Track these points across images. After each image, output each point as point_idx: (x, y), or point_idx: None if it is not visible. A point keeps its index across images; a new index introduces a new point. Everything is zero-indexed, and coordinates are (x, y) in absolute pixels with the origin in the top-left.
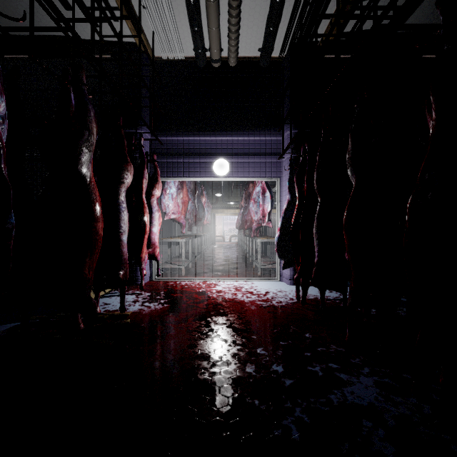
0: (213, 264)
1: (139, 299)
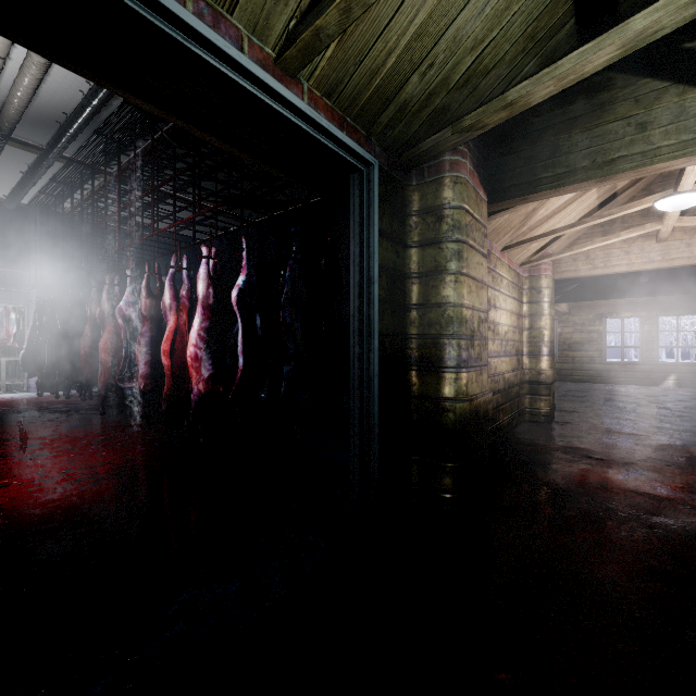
0: None
1: None
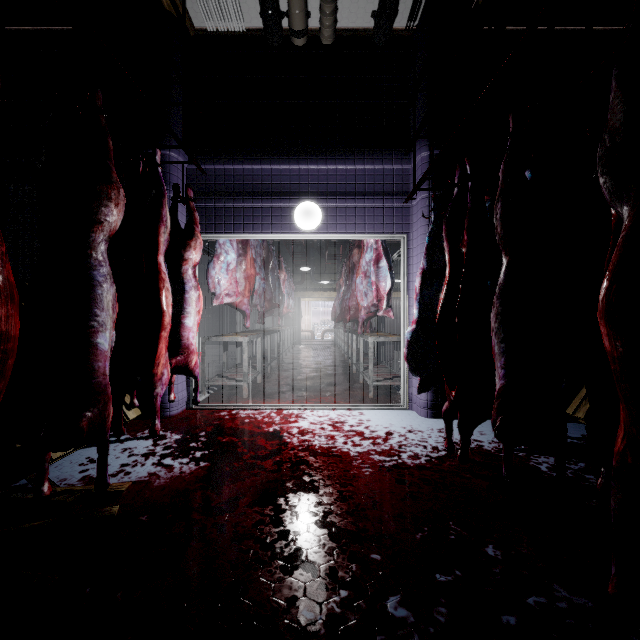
0: (296, 377)
1: (157, 449)
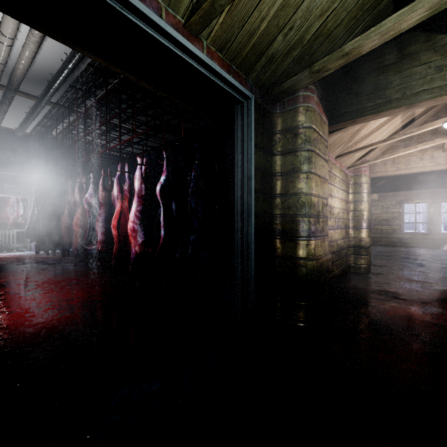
0: None
1: None
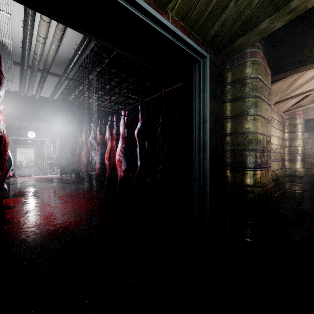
0: (23, 173)
1: None
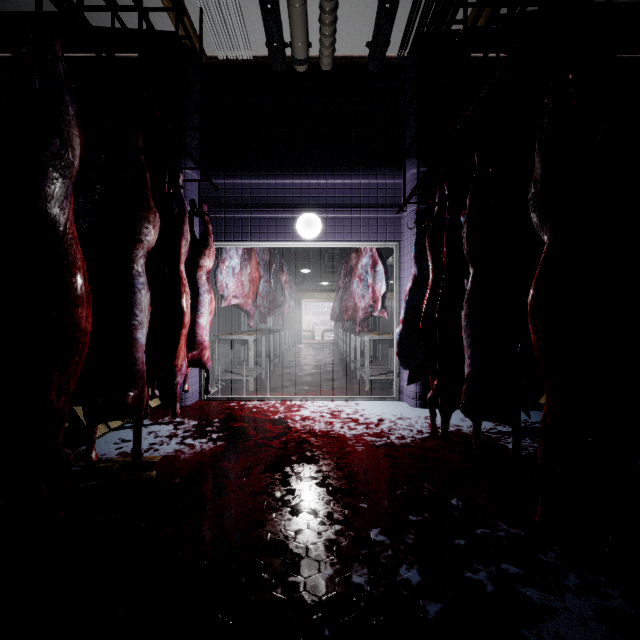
0: (298, 373)
1: (178, 432)
